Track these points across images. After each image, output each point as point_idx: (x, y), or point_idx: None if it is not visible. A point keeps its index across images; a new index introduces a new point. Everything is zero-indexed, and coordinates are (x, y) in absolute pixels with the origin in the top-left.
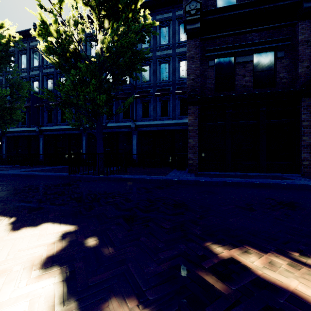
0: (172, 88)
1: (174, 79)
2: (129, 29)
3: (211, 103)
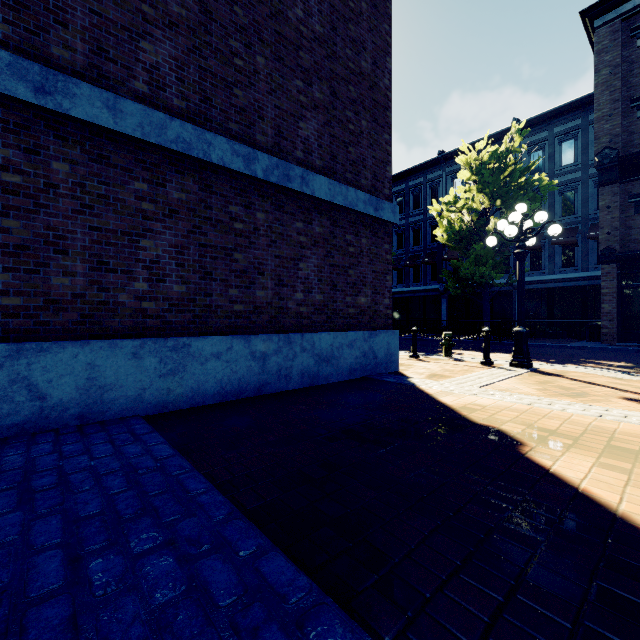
0: (582, 226)
1: (585, 214)
2: None
3: (637, 260)
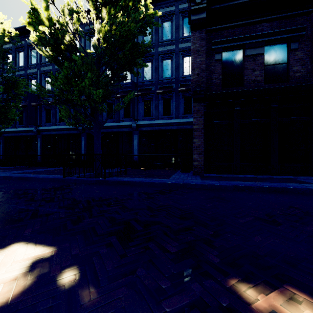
0: (175, 85)
1: (177, 76)
2: (128, 18)
3: (218, 100)
